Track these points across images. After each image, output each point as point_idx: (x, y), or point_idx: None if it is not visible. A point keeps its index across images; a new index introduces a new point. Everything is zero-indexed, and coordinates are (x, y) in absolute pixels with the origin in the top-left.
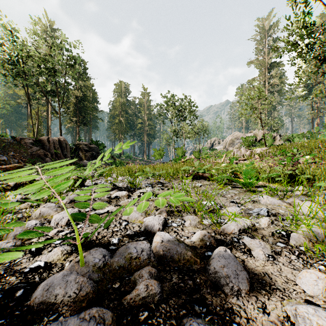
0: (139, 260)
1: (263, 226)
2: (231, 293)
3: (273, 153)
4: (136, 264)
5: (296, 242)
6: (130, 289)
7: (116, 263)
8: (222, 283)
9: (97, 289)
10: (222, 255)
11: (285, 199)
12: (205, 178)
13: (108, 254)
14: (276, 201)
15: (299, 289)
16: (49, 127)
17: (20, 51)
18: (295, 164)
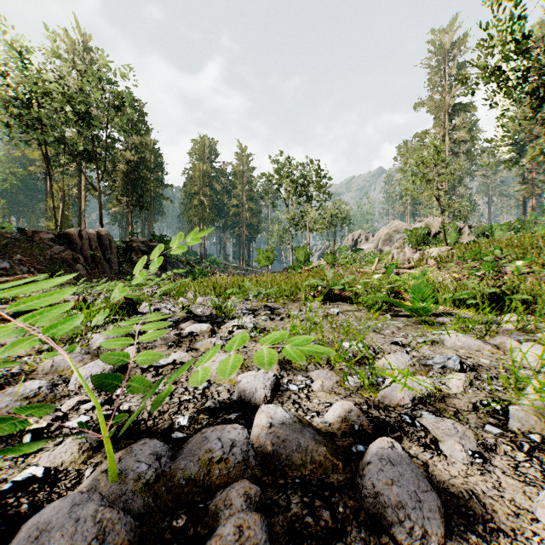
0: (227, 465)
1: (455, 390)
2: (409, 540)
3: (459, 256)
4: (221, 474)
5: (522, 424)
6: (207, 531)
7: (181, 472)
8: (391, 520)
9: (139, 532)
10: (388, 457)
11: (488, 339)
12: (345, 299)
13: (167, 453)
14: (474, 343)
15: (543, 530)
16: (82, 213)
17: (32, 84)
18: (502, 275)
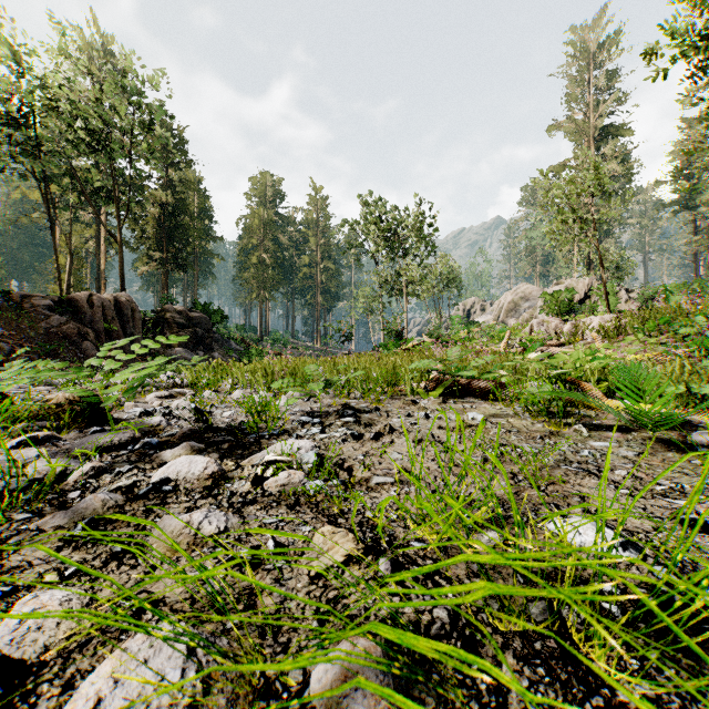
0: None
1: None
2: None
3: (637, 328)
4: None
5: None
6: None
7: None
8: None
9: None
10: None
11: None
12: (477, 393)
13: None
14: None
15: None
16: (101, 274)
17: (25, 93)
18: None
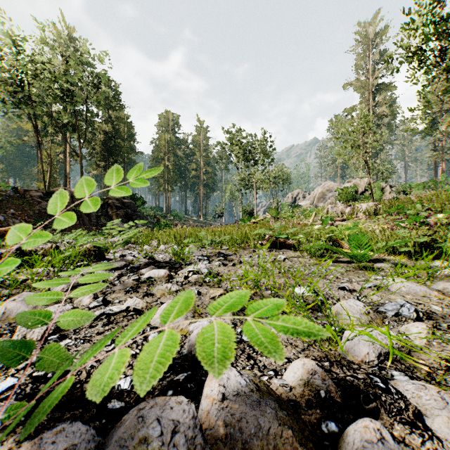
0: None
1: (418, 343)
2: None
3: (385, 210)
4: None
5: None
6: None
7: None
8: None
9: None
10: None
11: (429, 284)
12: (289, 247)
13: (89, 445)
14: (419, 289)
15: None
16: (67, 175)
17: (24, 67)
18: (432, 225)
